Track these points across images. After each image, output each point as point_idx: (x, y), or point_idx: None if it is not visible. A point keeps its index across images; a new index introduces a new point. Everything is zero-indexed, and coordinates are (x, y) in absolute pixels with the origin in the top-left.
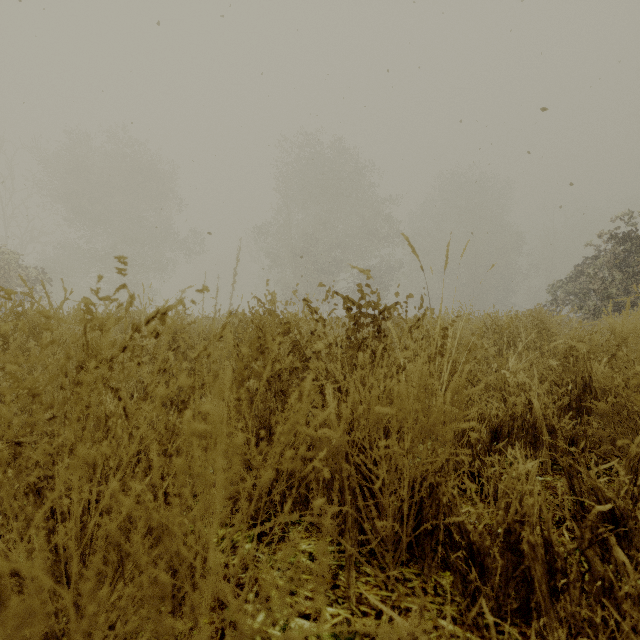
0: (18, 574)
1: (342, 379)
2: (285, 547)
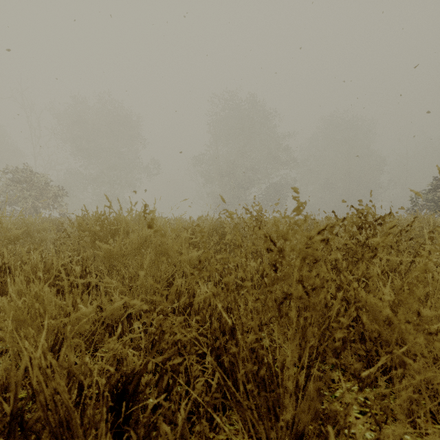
0: (242, 405)
1: (386, 270)
2: (337, 387)
